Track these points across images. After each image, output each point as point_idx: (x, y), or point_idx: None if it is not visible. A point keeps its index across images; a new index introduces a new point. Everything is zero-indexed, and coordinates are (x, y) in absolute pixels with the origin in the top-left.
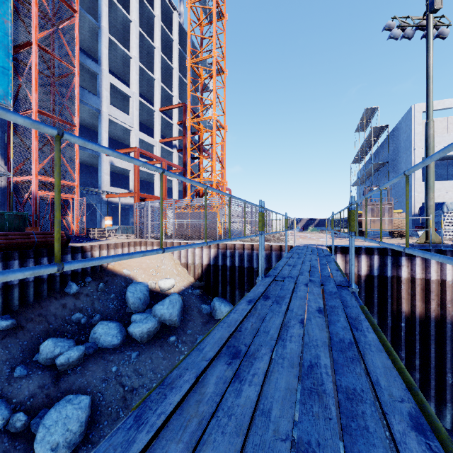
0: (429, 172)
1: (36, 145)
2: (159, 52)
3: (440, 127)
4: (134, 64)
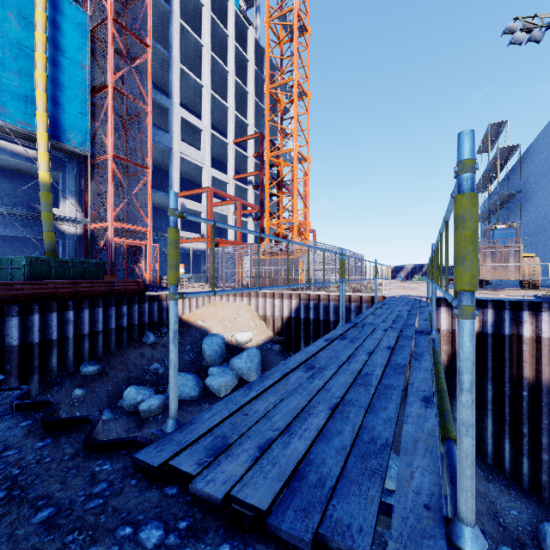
0: None
1: (112, 191)
2: (233, 76)
3: None
4: (206, 93)
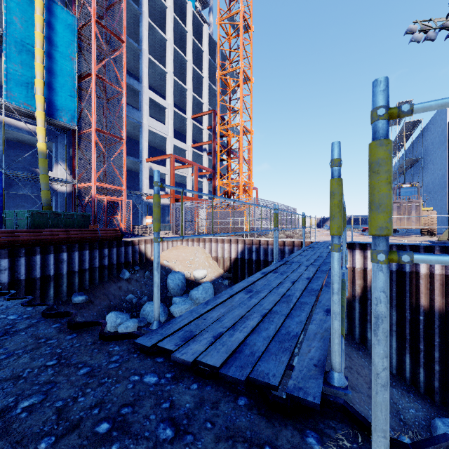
0: None
1: (95, 157)
2: (191, 64)
3: None
4: (169, 78)
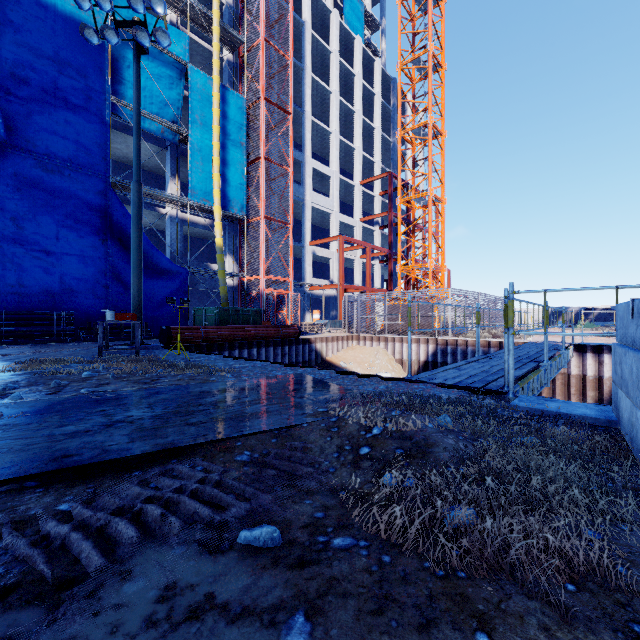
0: None
1: (263, 248)
2: (359, 116)
3: None
4: (335, 139)
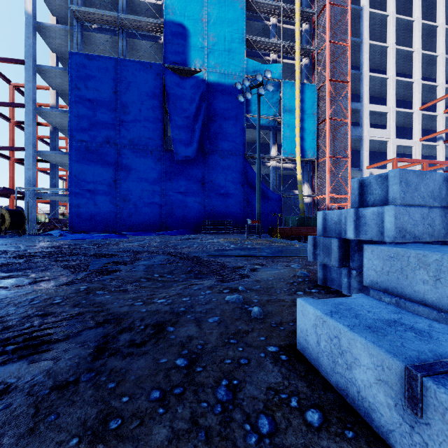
0: None
1: (328, 177)
2: (418, 53)
3: None
4: (391, 82)
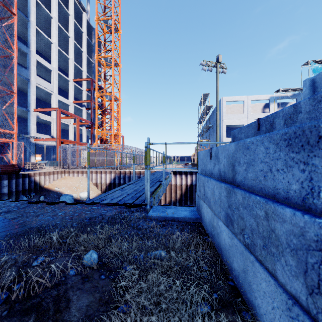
0: (217, 136)
1: None
2: (73, 40)
3: (236, 109)
4: (55, 47)
